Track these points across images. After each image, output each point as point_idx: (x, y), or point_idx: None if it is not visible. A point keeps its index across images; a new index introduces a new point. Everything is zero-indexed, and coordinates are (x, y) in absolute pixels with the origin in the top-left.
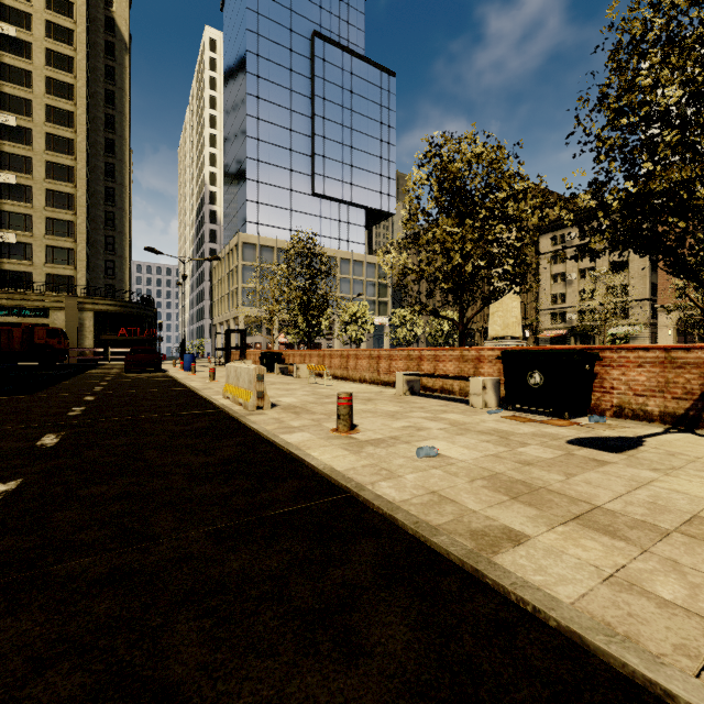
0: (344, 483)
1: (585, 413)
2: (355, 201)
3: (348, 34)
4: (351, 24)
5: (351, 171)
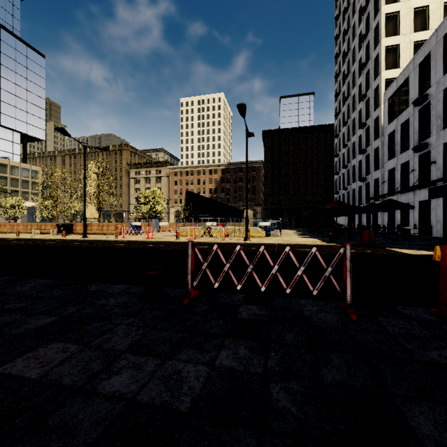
0: (19, 238)
1: (72, 234)
2: (12, 127)
3: (5, 17)
4: (8, 12)
5: (8, 107)
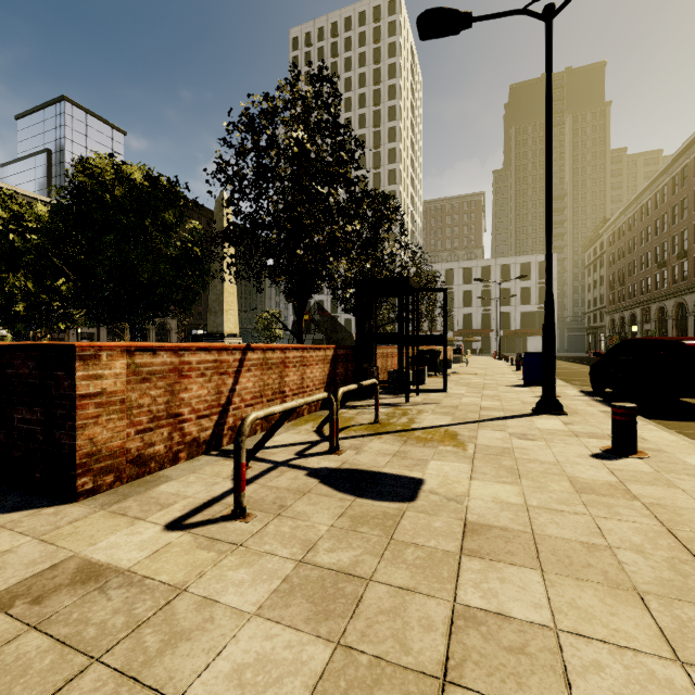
0: None
1: None
2: None
3: None
4: None
5: None
